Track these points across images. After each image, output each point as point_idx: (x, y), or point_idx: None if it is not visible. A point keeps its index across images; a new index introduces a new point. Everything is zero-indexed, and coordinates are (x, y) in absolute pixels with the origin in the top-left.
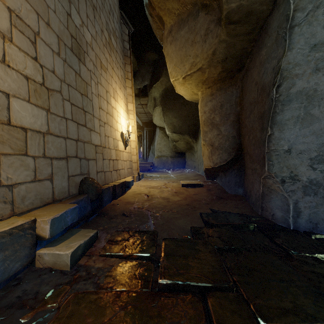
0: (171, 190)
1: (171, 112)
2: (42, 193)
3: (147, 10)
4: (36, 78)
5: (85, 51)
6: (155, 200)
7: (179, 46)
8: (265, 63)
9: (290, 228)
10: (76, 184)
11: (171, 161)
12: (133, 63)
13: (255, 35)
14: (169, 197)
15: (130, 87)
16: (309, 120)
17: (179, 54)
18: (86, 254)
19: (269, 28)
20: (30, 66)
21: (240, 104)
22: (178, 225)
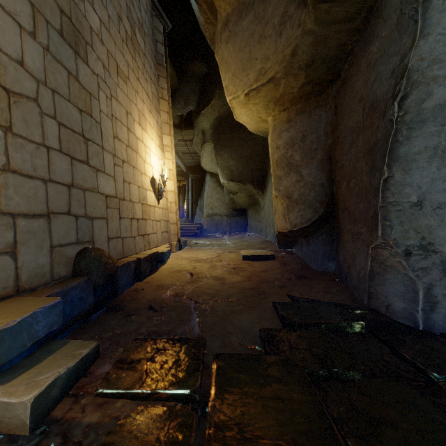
0: (227, 264)
1: (227, 151)
2: None
3: None
4: None
5: (89, 42)
6: (202, 282)
7: (240, 44)
8: (376, 64)
9: (419, 327)
10: (68, 259)
11: (227, 221)
12: (171, 77)
13: (360, 22)
14: (225, 276)
15: (167, 111)
16: None
17: (240, 57)
18: (70, 392)
19: (385, 7)
20: None
21: (333, 133)
22: (239, 325)
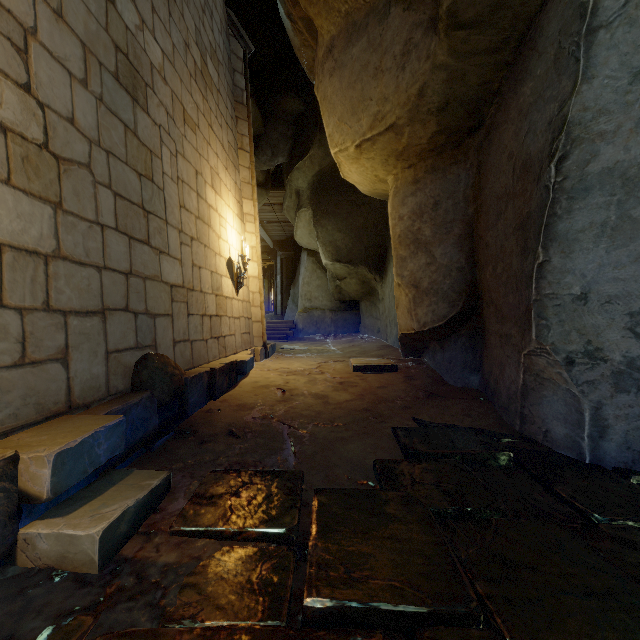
0: (331, 378)
1: (331, 220)
2: (42, 391)
3: (282, 7)
4: (28, 132)
5: (149, 83)
6: (298, 401)
7: (349, 79)
8: (530, 111)
9: (585, 460)
10: (126, 369)
11: (332, 318)
12: (254, 118)
13: (510, 53)
14: (328, 393)
15: (248, 166)
16: (627, 232)
17: (348, 96)
18: (140, 530)
19: (540, 36)
20: (12, 103)
21: (475, 200)
22: (347, 456)
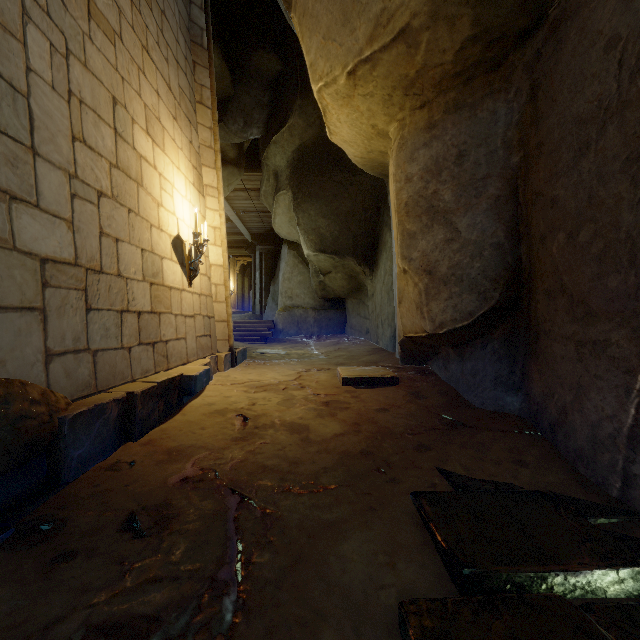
0: (314, 395)
1: (314, 203)
2: None
3: None
4: None
5: None
6: (264, 438)
7: None
8: None
9: None
10: None
11: (315, 318)
12: (220, 74)
13: None
14: (309, 421)
15: (210, 126)
16: None
17: None
18: None
19: None
20: None
21: (523, 143)
22: (343, 581)
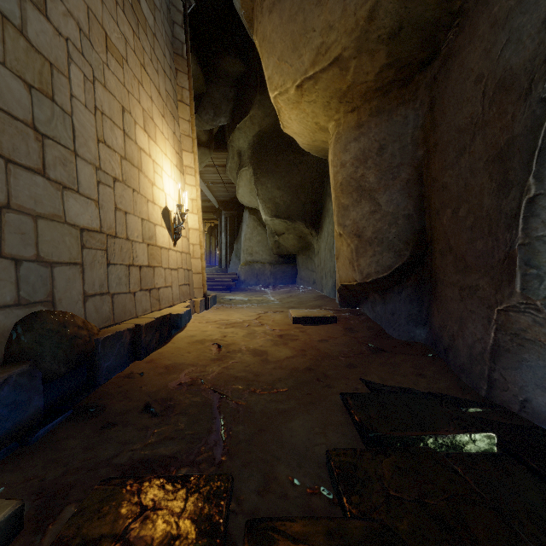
0: (271, 330)
1: (270, 178)
2: None
3: None
4: None
5: None
6: (234, 359)
7: (290, 11)
8: (510, 17)
9: None
10: None
11: (271, 271)
12: (195, 76)
13: None
14: (268, 348)
15: (188, 119)
16: None
17: (289, 31)
18: None
19: None
20: None
21: (425, 141)
22: (291, 441)
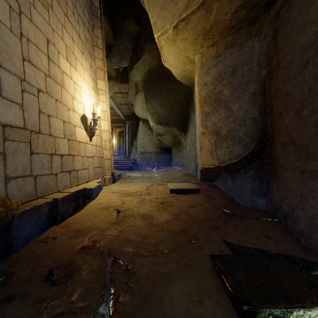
0: (155, 198)
1: (155, 99)
2: None
3: None
4: None
5: None
6: (128, 223)
7: None
8: None
9: None
10: None
11: (156, 158)
12: (107, 32)
13: None
14: (153, 213)
15: (101, 58)
16: None
17: None
18: None
19: None
20: None
21: (268, 63)
22: (172, 313)
